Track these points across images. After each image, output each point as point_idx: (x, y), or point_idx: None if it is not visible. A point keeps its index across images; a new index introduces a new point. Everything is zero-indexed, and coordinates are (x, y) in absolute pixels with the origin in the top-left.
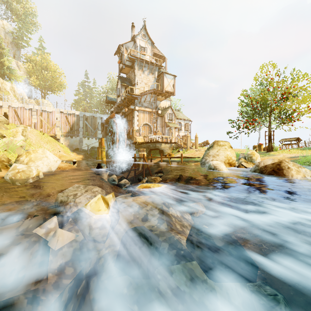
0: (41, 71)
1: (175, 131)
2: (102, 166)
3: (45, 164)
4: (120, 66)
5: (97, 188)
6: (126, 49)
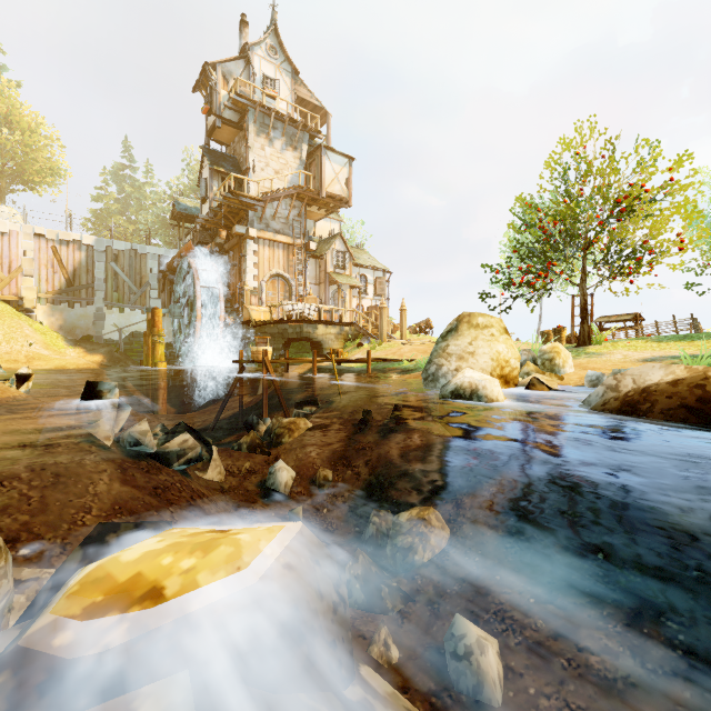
0: None
1: (352, 297)
2: (104, 391)
3: None
4: (210, 123)
5: None
6: (225, 79)
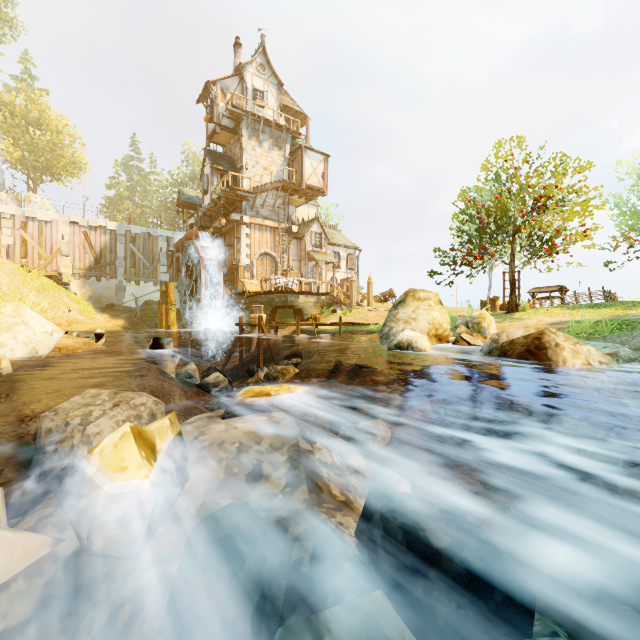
0: (26, 130)
1: (327, 271)
2: (164, 344)
3: (22, 339)
4: (210, 129)
5: (145, 397)
6: (223, 93)
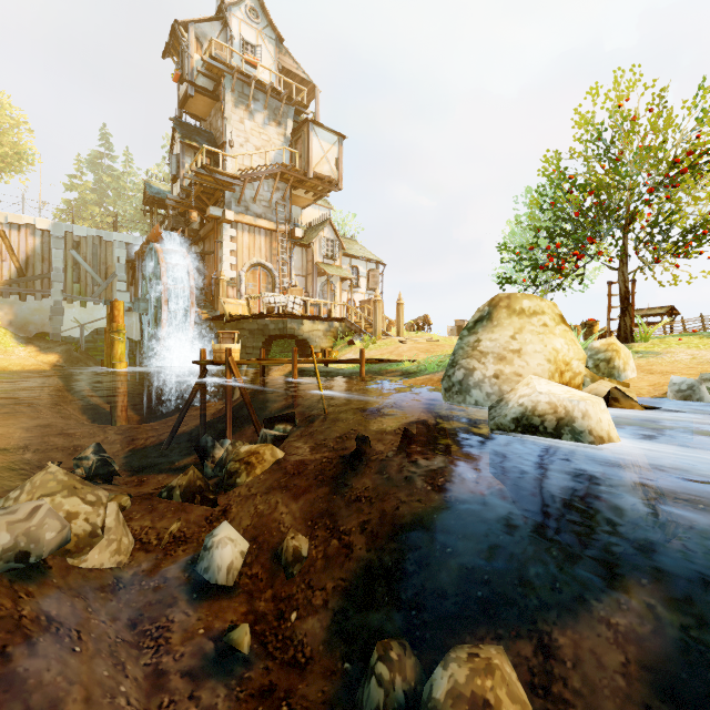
0: None
1: (343, 290)
2: None
3: None
4: (182, 92)
5: None
6: (198, 42)
